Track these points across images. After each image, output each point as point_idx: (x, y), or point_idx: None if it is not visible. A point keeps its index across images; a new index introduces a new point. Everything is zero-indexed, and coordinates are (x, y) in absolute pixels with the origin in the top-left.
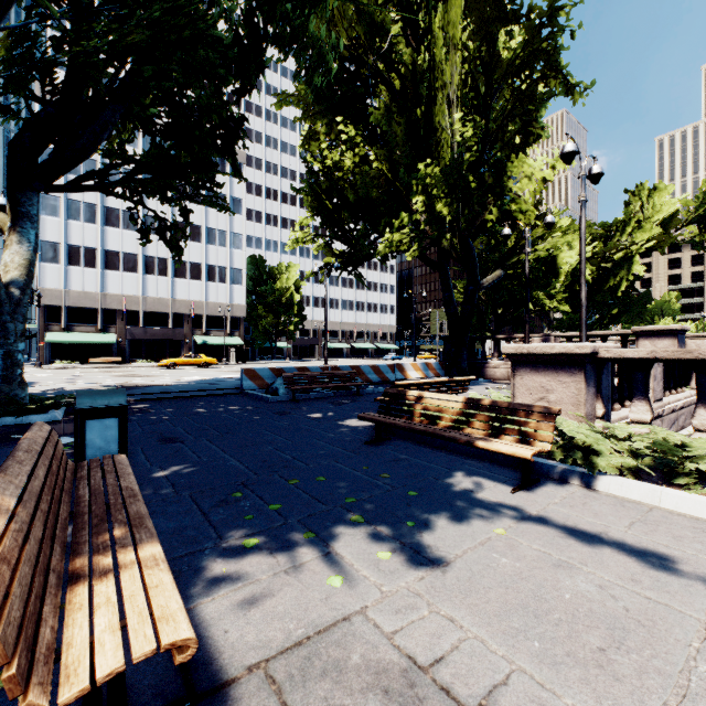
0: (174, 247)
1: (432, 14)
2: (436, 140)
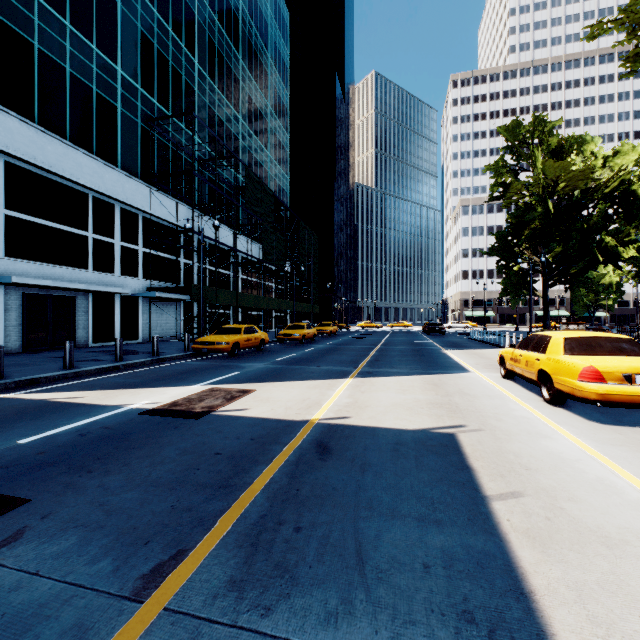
0: (572, 291)
1: None
2: None
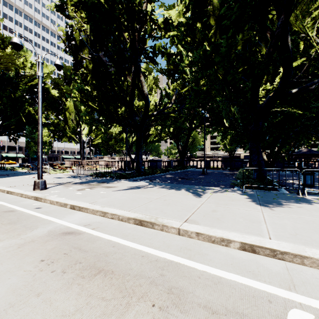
0: (16, 141)
1: (65, 112)
2: (69, 127)
